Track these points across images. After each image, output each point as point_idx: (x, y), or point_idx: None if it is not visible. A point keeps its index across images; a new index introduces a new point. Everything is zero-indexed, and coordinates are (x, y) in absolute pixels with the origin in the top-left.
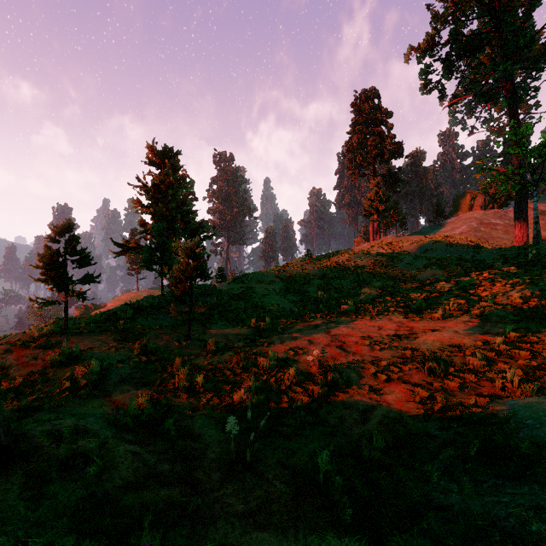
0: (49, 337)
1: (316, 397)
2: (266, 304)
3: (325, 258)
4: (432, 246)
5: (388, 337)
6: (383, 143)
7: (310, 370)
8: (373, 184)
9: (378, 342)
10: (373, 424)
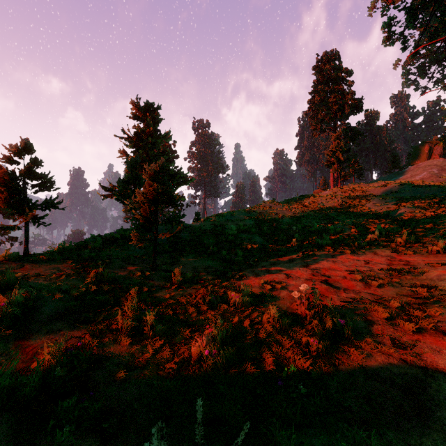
0: (2, 263)
1: (314, 354)
2: (237, 239)
3: (291, 202)
4: (398, 189)
5: (384, 271)
6: (343, 99)
7: (296, 310)
8: (334, 137)
9: (372, 277)
10: (445, 424)
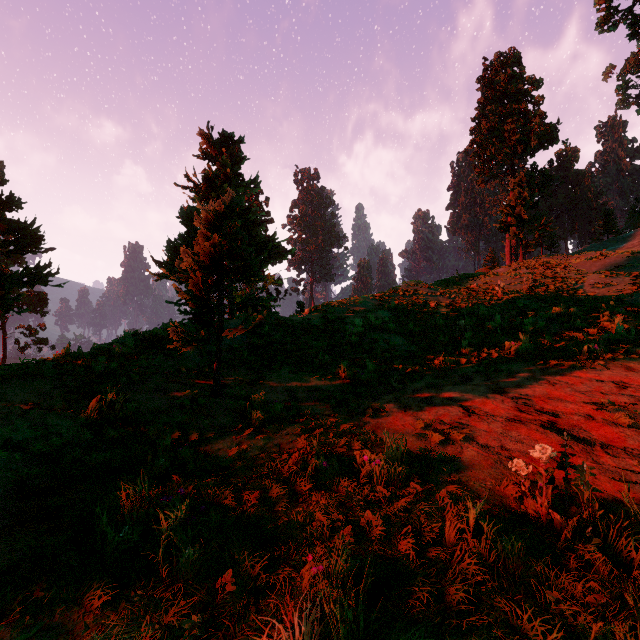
0: None
1: None
2: (365, 341)
3: (448, 284)
4: (628, 260)
5: None
6: (527, 126)
7: (521, 505)
8: (513, 184)
9: None
10: None
